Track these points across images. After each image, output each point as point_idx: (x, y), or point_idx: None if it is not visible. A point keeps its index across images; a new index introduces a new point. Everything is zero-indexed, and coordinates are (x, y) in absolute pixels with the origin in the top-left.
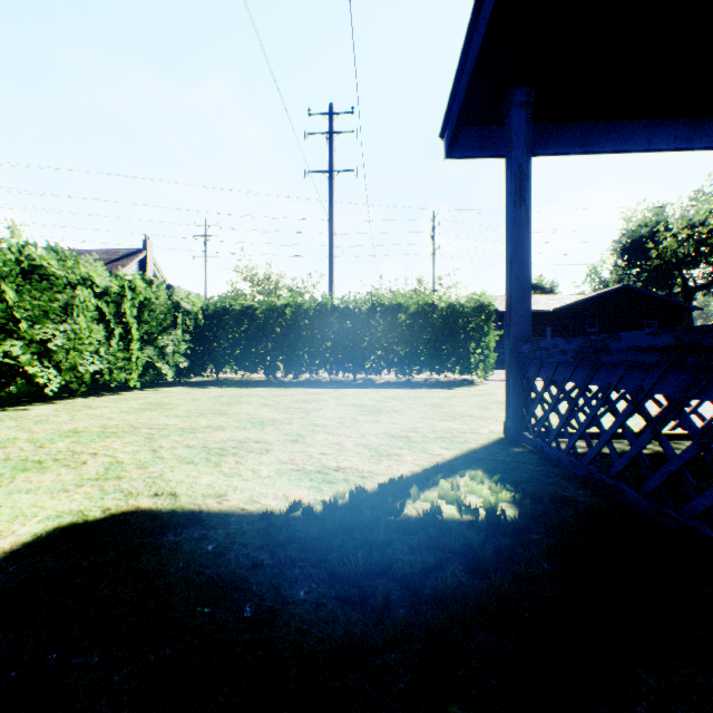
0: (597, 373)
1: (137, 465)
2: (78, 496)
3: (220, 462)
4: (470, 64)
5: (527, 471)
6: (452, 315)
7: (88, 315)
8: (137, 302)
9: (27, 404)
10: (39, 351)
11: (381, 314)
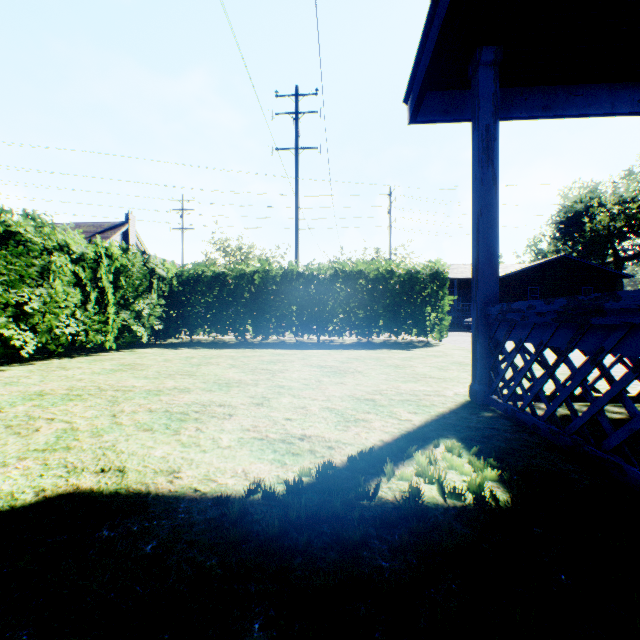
0: (585, 336)
1: (92, 432)
2: (15, 472)
3: (179, 429)
4: (440, 15)
5: (504, 440)
6: (410, 281)
7: (64, 280)
8: (113, 268)
9: (4, 365)
10: (15, 314)
11: (343, 280)
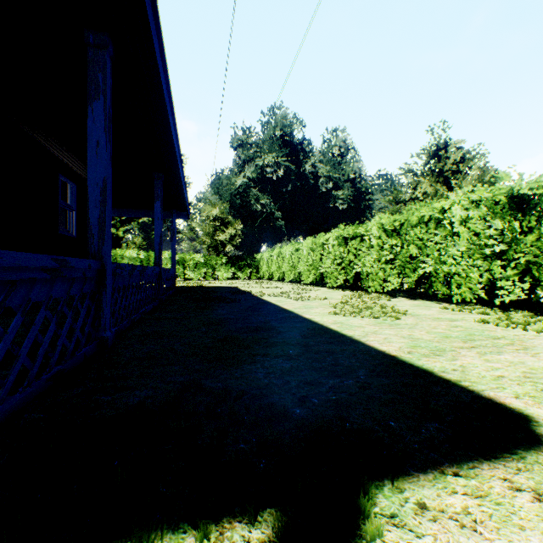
0: None
1: None
2: None
3: None
4: None
5: None
6: None
7: None
8: None
9: None
10: None
11: None
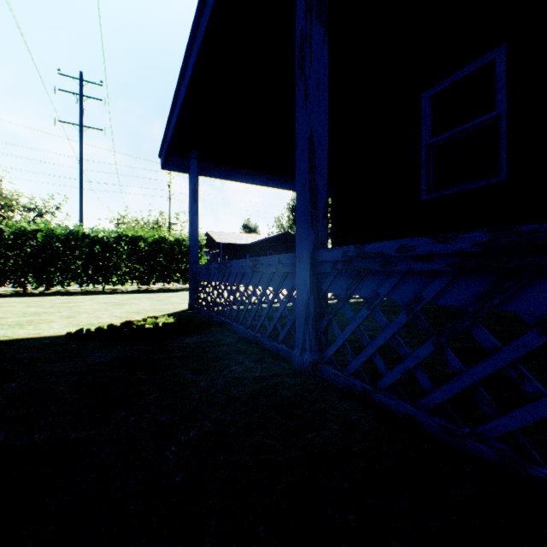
0: (210, 277)
1: None
2: None
3: (24, 327)
4: (168, 142)
5: (188, 316)
6: (178, 246)
7: None
8: None
9: None
10: None
11: (126, 242)
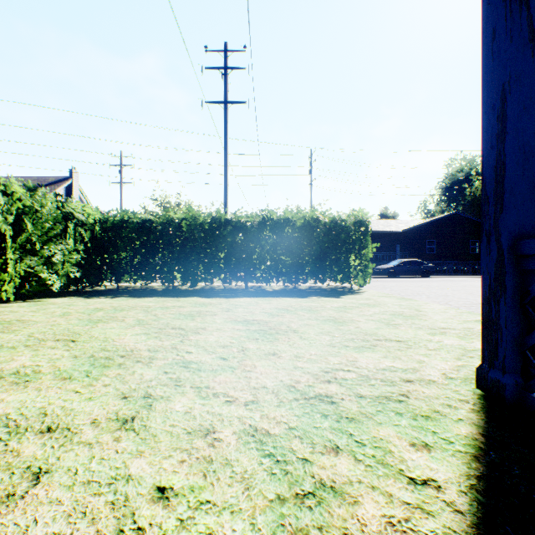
0: None
1: None
2: None
3: None
4: None
5: None
6: (335, 229)
7: None
8: (14, 208)
9: None
10: None
11: (271, 228)
